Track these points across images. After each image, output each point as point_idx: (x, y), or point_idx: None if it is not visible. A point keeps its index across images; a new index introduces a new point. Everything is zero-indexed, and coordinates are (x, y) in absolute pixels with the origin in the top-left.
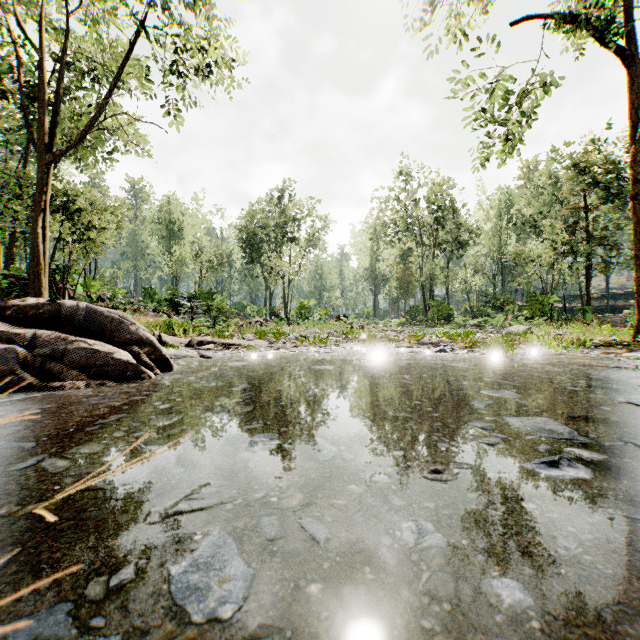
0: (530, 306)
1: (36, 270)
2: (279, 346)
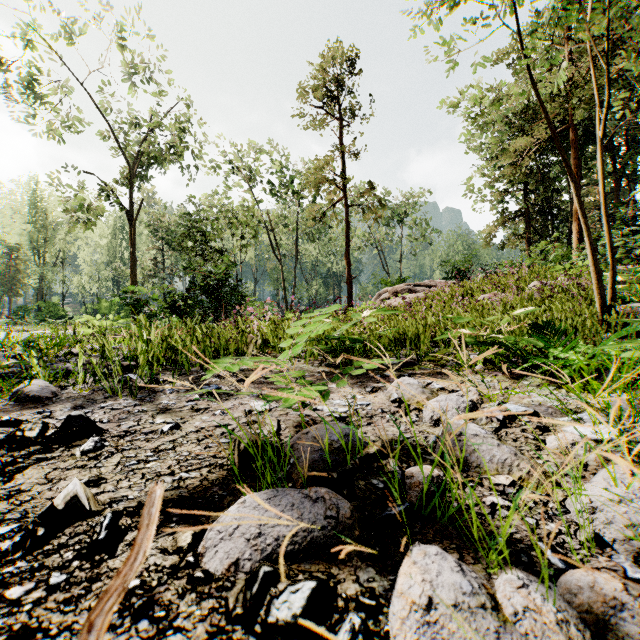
0: (126, 310)
1: None
2: None
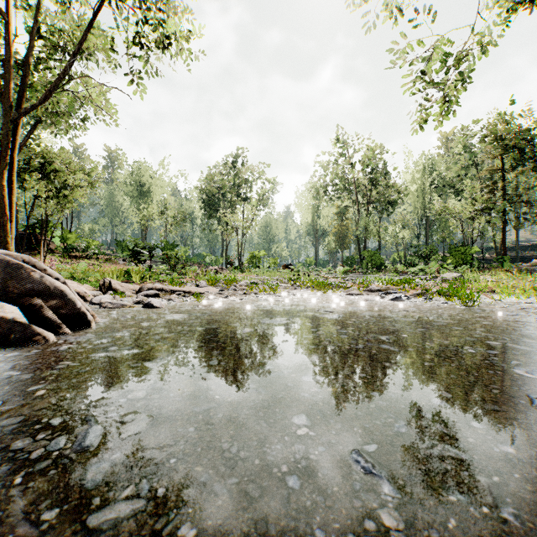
0: (454, 256)
1: (2, 220)
2: (229, 293)
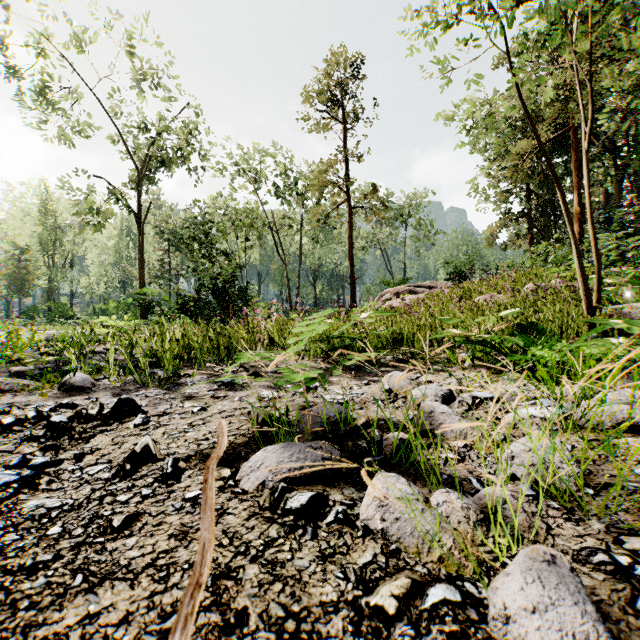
0: (133, 311)
1: None
2: None
